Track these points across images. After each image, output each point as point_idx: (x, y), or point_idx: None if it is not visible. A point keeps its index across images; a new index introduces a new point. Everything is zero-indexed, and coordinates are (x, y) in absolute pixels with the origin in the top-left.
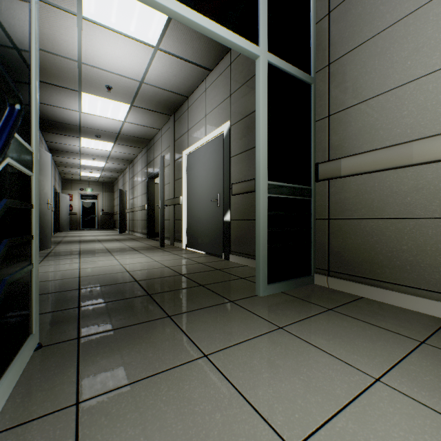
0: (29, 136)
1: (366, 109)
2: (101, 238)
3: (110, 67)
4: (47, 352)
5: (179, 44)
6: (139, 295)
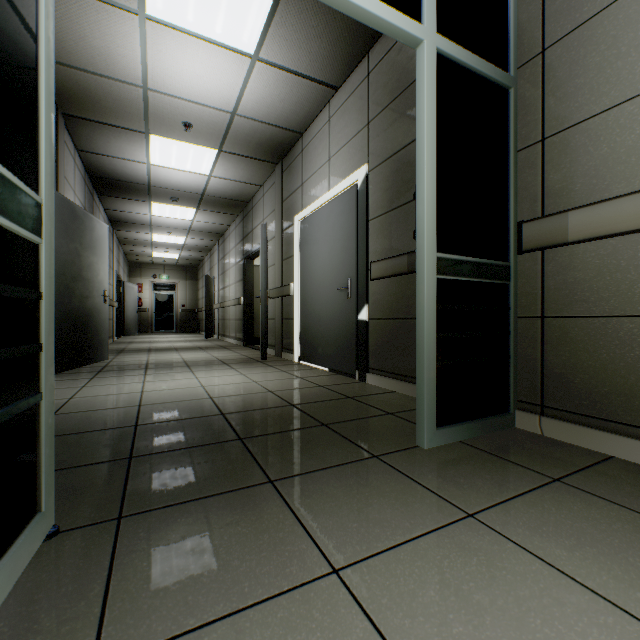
0: (35, 176)
1: (619, 120)
2: (179, 346)
3: (188, 94)
4: (65, 544)
5: (289, 49)
6: (225, 439)
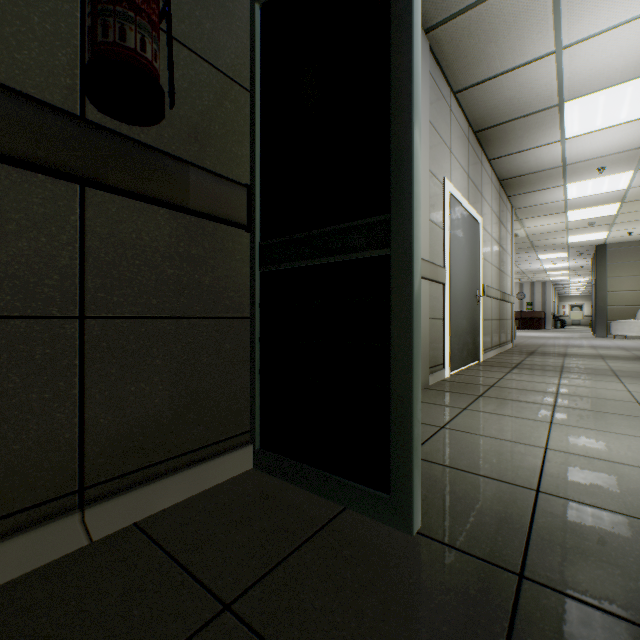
0: None
1: None
2: None
3: None
4: None
5: None
6: None
